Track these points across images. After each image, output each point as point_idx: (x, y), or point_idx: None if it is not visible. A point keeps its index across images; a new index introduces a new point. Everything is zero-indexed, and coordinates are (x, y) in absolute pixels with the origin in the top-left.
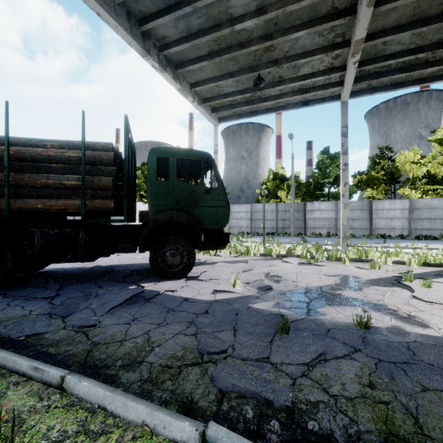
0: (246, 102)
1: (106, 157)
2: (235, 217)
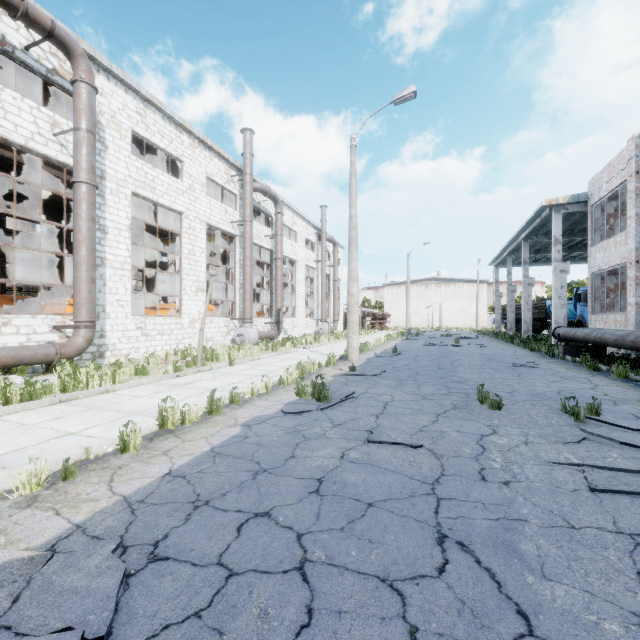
0: None
1: (543, 305)
2: None
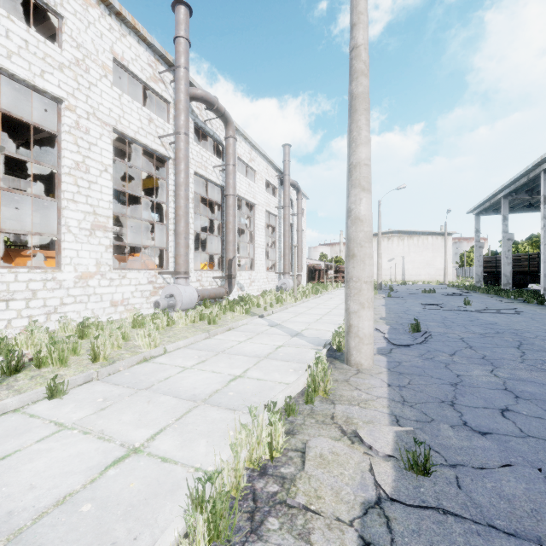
0: None
1: (534, 257)
2: None
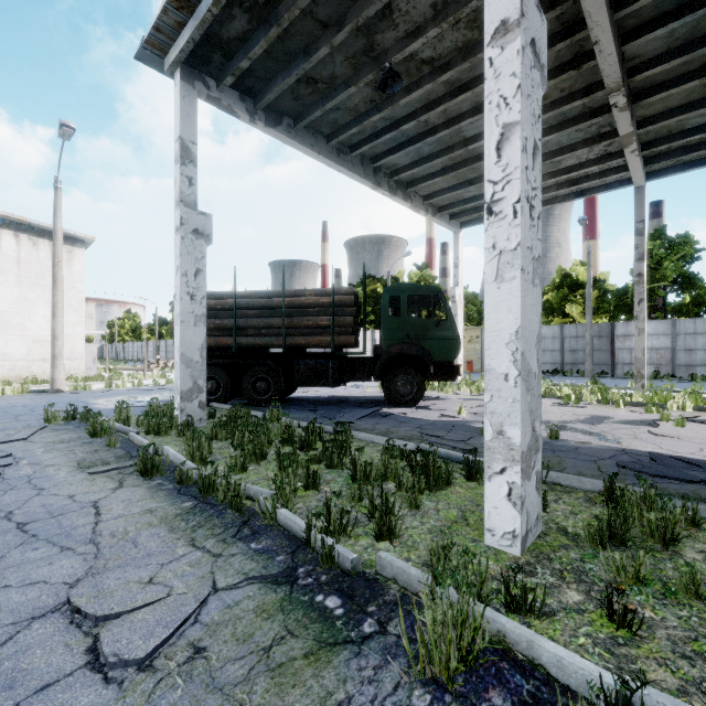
0: None
1: (349, 300)
2: None
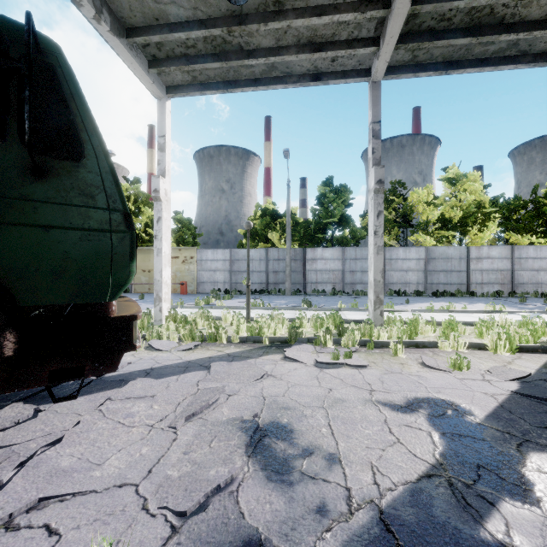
0: (216, 55)
1: None
2: (208, 267)
